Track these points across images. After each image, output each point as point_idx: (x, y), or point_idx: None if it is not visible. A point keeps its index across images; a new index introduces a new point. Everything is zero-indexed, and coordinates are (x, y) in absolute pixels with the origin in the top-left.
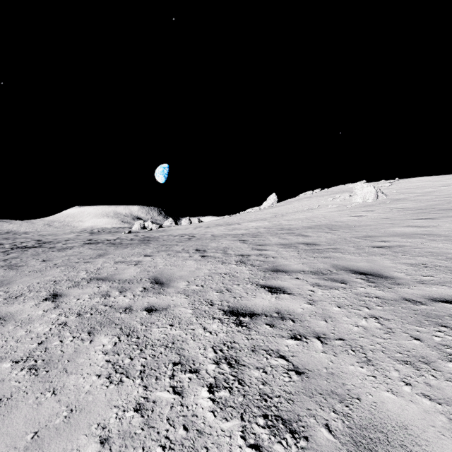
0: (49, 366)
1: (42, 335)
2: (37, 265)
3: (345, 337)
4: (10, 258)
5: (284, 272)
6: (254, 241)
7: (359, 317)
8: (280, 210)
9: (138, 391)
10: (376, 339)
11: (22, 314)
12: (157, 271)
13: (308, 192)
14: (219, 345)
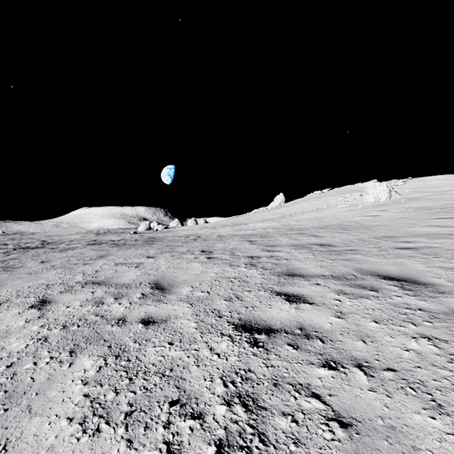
0: (11, 402)
1: (15, 353)
2: (33, 267)
3: (395, 367)
4: (10, 259)
5: (301, 276)
6: (263, 242)
7: (406, 337)
8: (288, 210)
9: (118, 449)
10: (439, 370)
11: (0, 325)
12: (158, 274)
13: (316, 192)
14: (230, 375)
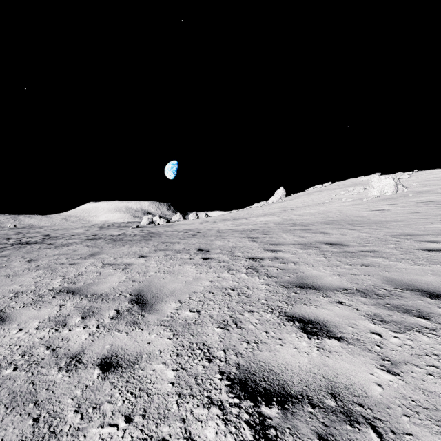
0: None
1: None
2: (17, 267)
3: None
4: (0, 256)
5: (317, 289)
6: (265, 239)
7: None
8: (289, 204)
9: None
10: None
11: None
12: (144, 281)
13: (317, 186)
14: None
